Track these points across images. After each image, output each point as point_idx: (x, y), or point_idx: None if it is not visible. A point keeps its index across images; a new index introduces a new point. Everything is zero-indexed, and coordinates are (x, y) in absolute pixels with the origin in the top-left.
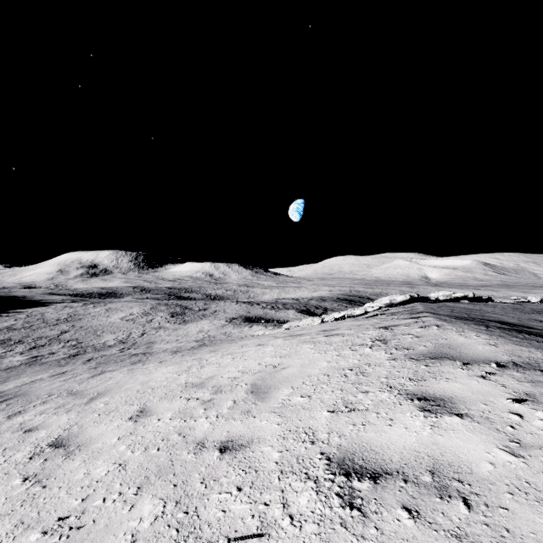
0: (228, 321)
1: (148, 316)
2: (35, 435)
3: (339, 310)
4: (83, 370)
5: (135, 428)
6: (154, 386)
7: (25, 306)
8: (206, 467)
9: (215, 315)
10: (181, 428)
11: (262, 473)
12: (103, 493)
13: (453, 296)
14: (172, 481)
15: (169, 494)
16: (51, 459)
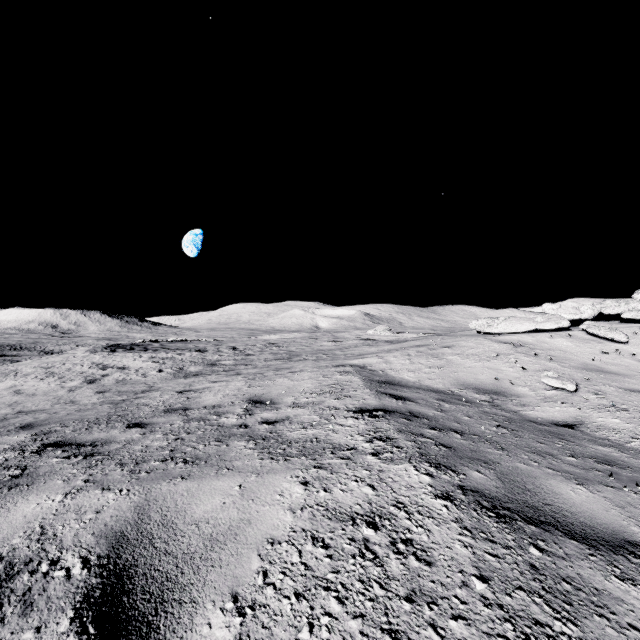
0: None
1: None
2: None
3: None
4: None
5: None
6: None
7: None
8: None
9: None
10: None
11: None
12: None
13: (174, 340)
14: None
15: None
16: None
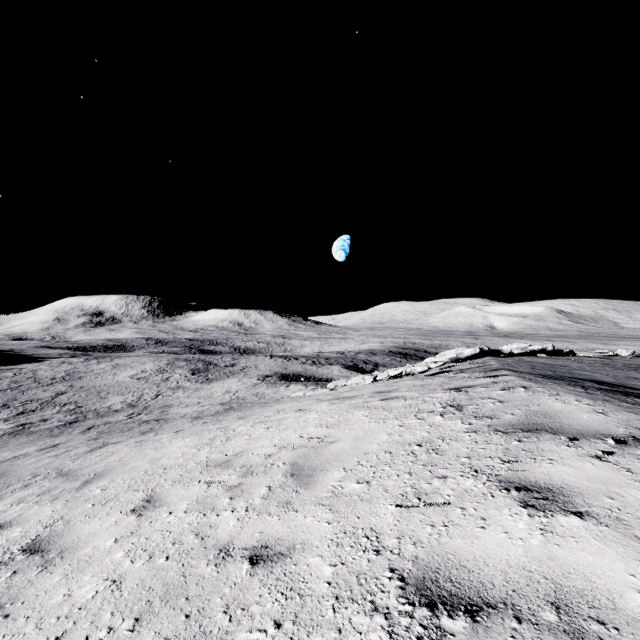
0: (261, 379)
1: (164, 373)
2: (6, 535)
3: (392, 365)
4: (80, 442)
5: (138, 526)
6: (167, 465)
7: (13, 362)
8: (231, 588)
9: (244, 372)
10: (198, 525)
11: (309, 599)
12: (86, 628)
13: (529, 349)
14: (184, 609)
15: (178, 631)
16: (22, 571)
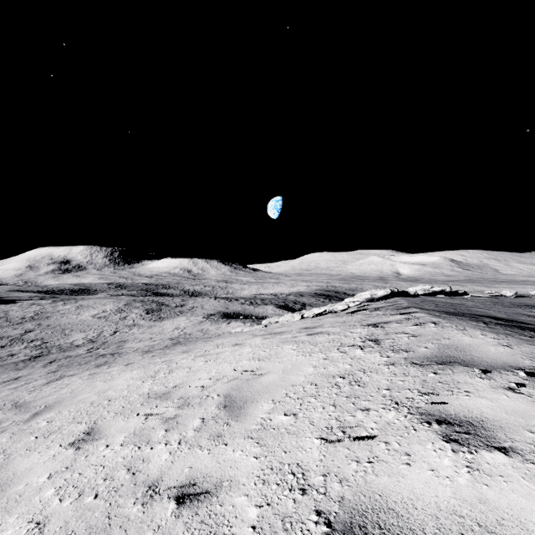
0: (206, 317)
1: (122, 313)
2: None
3: (317, 305)
4: (40, 374)
5: (74, 460)
6: (112, 397)
7: None
8: (154, 532)
9: (192, 311)
10: (132, 459)
11: None
12: None
13: (431, 290)
14: None
15: None
16: None
